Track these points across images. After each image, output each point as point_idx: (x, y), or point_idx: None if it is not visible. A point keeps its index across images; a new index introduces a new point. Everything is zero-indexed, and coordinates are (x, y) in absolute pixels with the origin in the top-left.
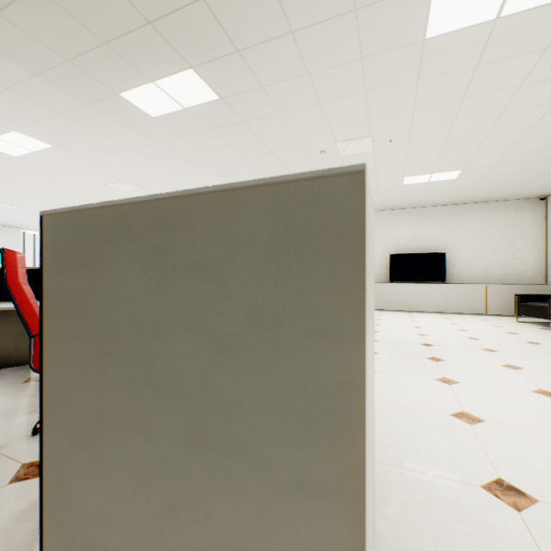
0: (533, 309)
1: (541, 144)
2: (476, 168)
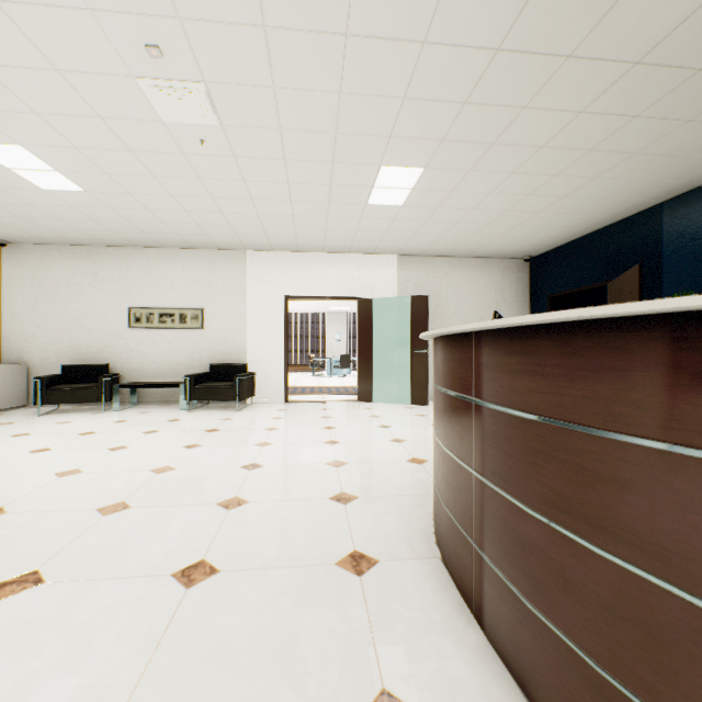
0: (74, 393)
1: (178, 219)
2: (99, 199)
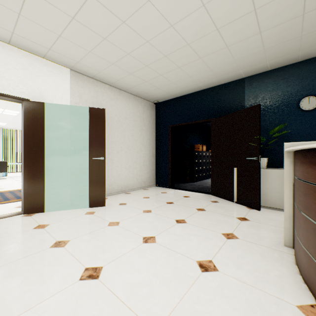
0: None
1: None
2: None
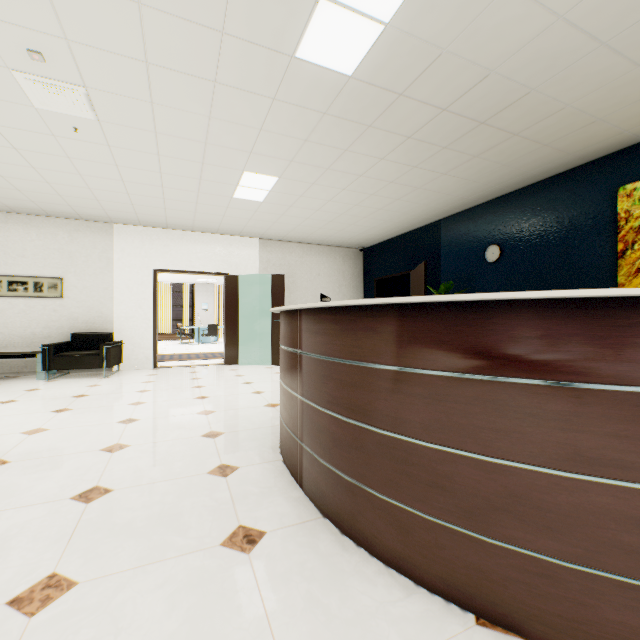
0: None
1: (37, 189)
2: None
